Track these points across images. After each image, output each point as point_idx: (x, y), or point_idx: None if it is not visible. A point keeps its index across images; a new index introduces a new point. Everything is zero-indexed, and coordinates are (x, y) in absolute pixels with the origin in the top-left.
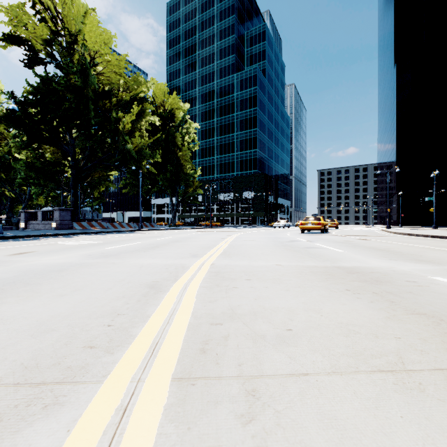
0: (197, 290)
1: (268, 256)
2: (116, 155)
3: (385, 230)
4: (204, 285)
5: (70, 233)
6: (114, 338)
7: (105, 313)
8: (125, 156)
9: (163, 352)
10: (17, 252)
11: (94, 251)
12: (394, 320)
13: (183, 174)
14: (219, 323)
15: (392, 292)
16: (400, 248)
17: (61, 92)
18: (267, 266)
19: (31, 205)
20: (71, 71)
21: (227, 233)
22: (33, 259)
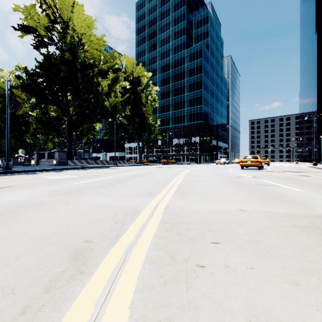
0: (139, 272)
1: (224, 196)
2: (98, 111)
3: (314, 166)
4: (153, 255)
5: (62, 168)
6: None
7: None
8: (103, 111)
9: None
10: (0, 186)
11: (64, 186)
12: None
13: (147, 125)
14: None
15: None
16: None
17: (59, 66)
18: (231, 212)
19: (44, 148)
20: (65, 50)
21: (180, 169)
22: (1, 195)
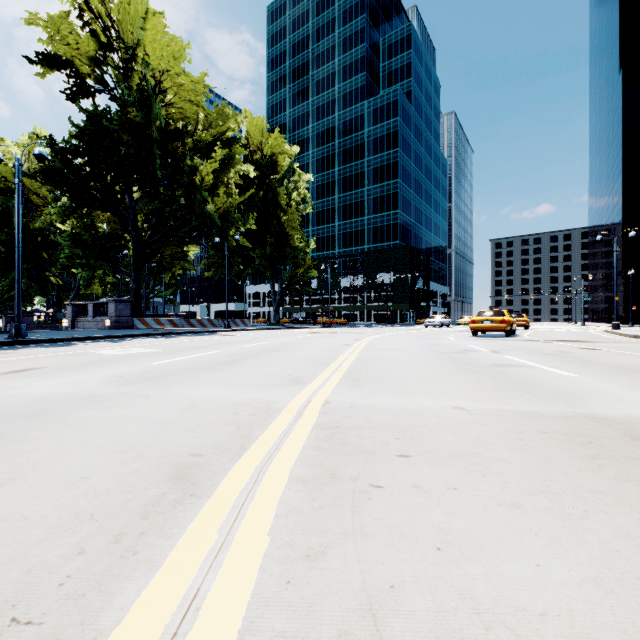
0: (280, 493)
1: (432, 385)
2: (193, 222)
3: (614, 331)
4: (302, 472)
5: (124, 335)
6: None
7: None
8: (204, 223)
9: None
10: (15, 368)
11: (135, 367)
12: None
13: (289, 249)
14: None
15: None
16: None
17: (116, 133)
18: (437, 411)
19: (85, 295)
20: (129, 102)
21: (354, 336)
22: (22, 384)
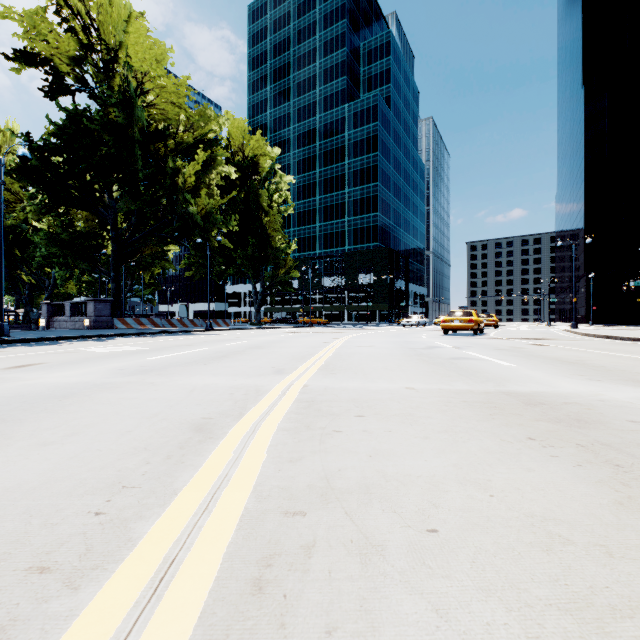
0: (272, 436)
1: (394, 373)
2: (175, 222)
3: (571, 330)
4: (286, 426)
5: (107, 335)
6: (96, 546)
7: (101, 485)
8: (187, 224)
9: (176, 588)
10: (16, 364)
11: (131, 362)
12: (632, 509)
13: (271, 250)
14: (300, 512)
15: (612, 445)
16: (601, 361)
17: (96, 133)
18: (392, 390)
19: (58, 295)
20: (110, 102)
21: (333, 335)
22: (34, 376)
